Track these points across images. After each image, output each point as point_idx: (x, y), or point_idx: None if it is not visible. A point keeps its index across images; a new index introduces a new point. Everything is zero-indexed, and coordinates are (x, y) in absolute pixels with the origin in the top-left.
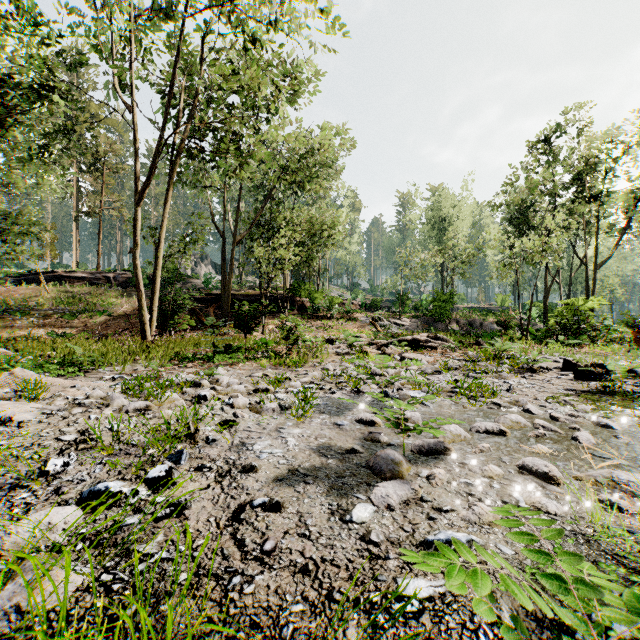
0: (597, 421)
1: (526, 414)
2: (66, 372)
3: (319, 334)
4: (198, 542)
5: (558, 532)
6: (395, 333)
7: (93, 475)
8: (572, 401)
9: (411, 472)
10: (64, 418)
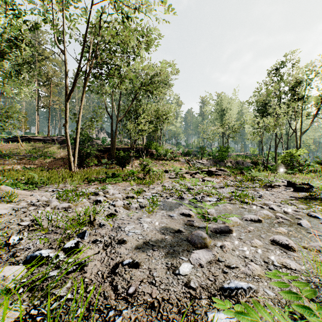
0: (310, 214)
1: (271, 210)
2: (28, 187)
3: (160, 168)
4: (90, 287)
5: (313, 292)
6: (199, 167)
7: (35, 245)
8: (294, 203)
9: (211, 243)
10: (24, 212)
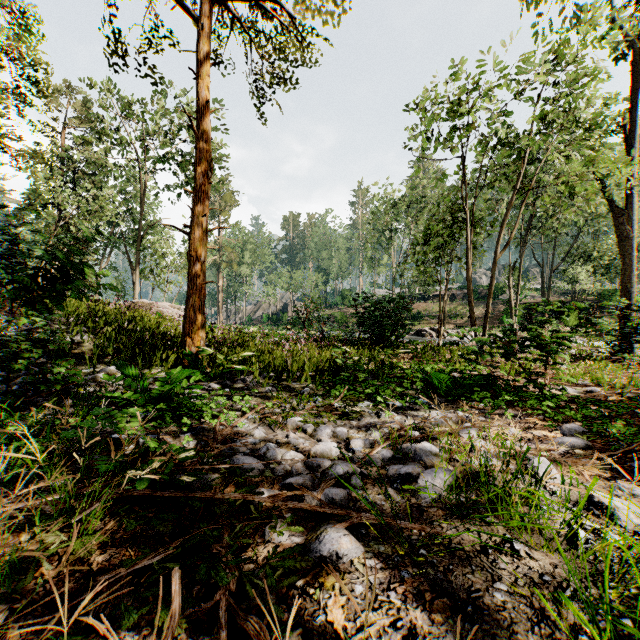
0: None
1: None
2: None
3: None
4: None
5: None
6: None
7: None
8: None
9: None
10: None
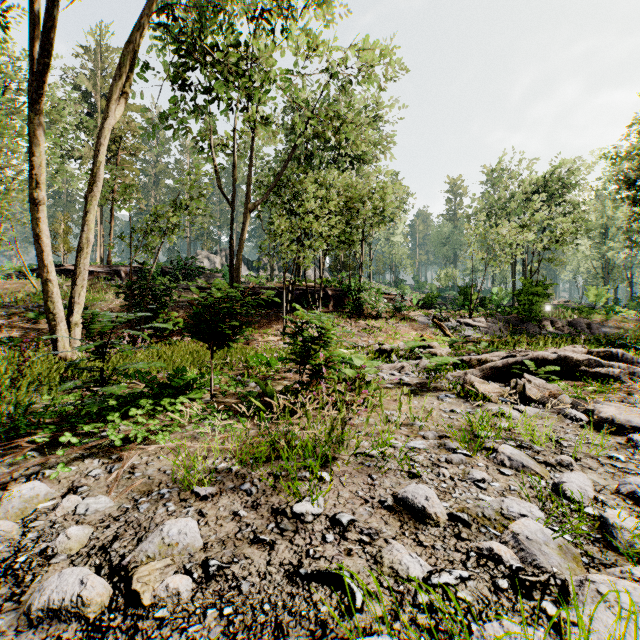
0: None
1: None
2: None
3: (362, 339)
4: None
5: None
6: (480, 339)
7: None
8: None
9: None
10: None
